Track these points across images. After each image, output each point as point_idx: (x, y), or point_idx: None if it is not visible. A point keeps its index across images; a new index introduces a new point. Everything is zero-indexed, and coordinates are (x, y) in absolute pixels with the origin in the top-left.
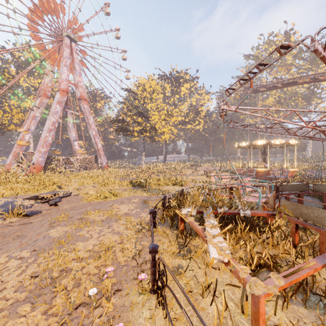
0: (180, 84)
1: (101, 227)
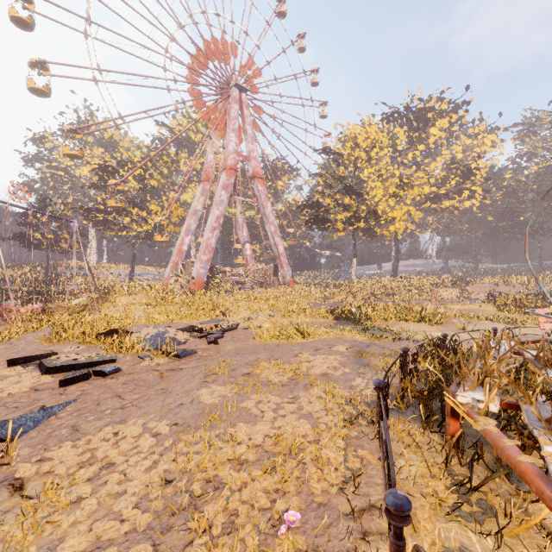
0: (426, 123)
1: (279, 399)
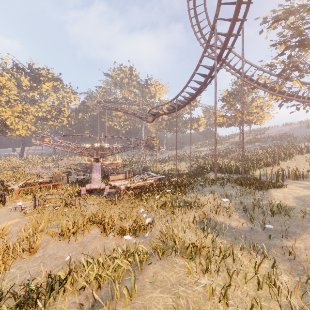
0: (40, 81)
1: None
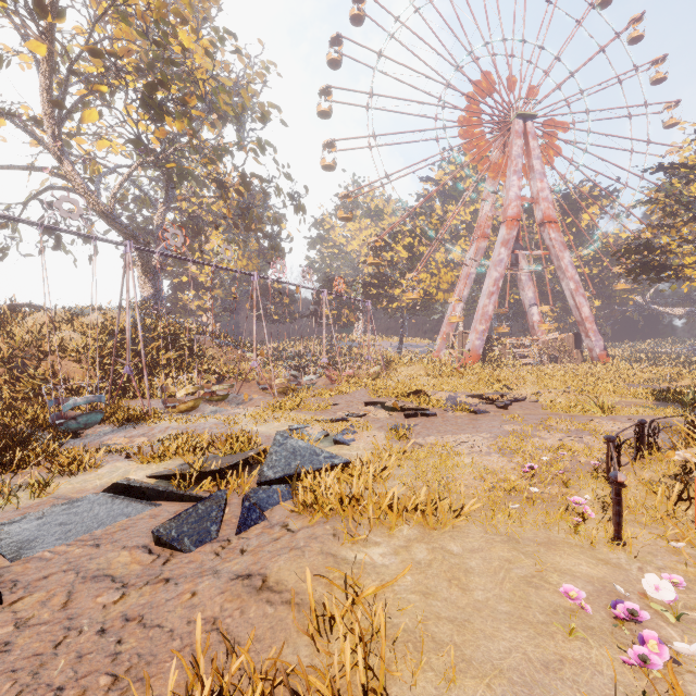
0: None
1: (565, 435)
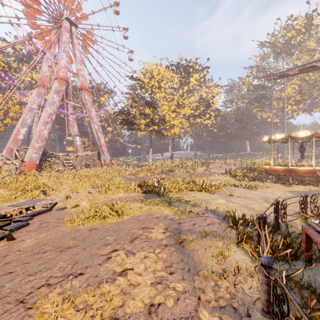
0: (189, 74)
1: None
